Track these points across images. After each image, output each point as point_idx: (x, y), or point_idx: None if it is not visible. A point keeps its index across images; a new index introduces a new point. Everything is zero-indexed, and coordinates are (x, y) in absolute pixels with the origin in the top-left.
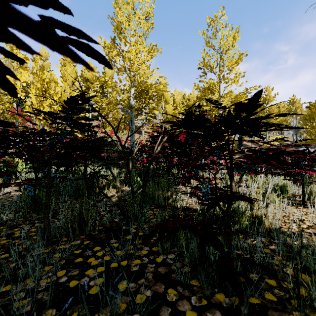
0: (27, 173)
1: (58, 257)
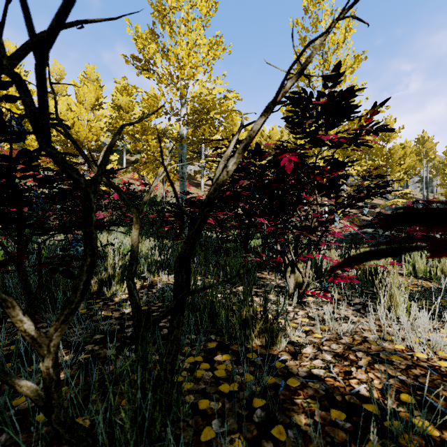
0: None
1: None
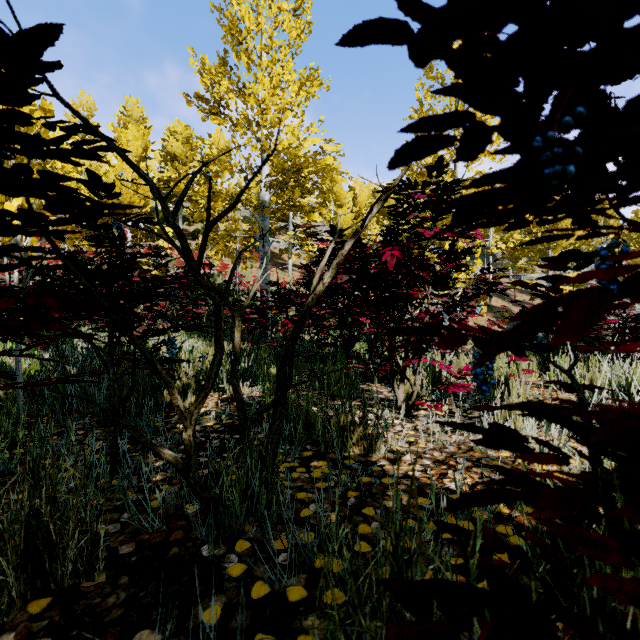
0: None
1: None
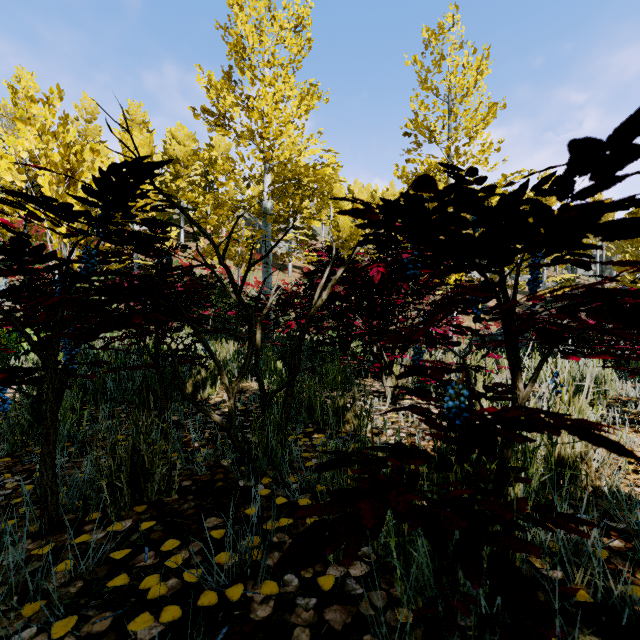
0: (26, 353)
1: (67, 571)
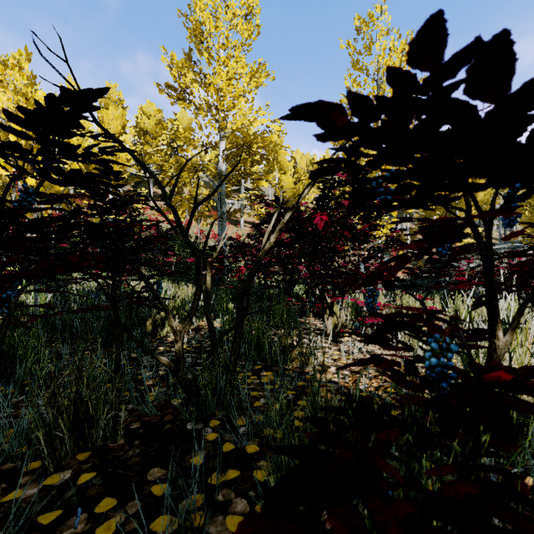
0: None
1: None
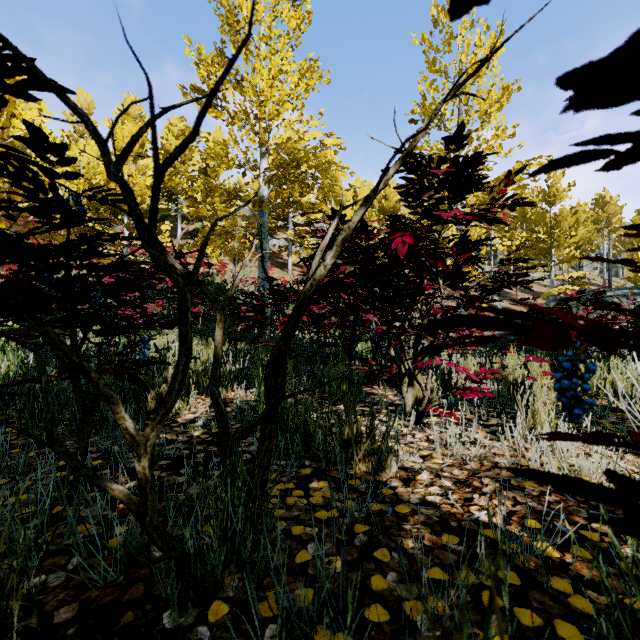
0: None
1: None
